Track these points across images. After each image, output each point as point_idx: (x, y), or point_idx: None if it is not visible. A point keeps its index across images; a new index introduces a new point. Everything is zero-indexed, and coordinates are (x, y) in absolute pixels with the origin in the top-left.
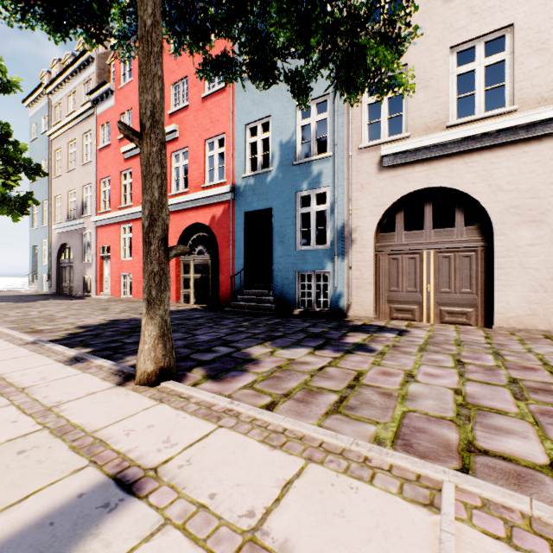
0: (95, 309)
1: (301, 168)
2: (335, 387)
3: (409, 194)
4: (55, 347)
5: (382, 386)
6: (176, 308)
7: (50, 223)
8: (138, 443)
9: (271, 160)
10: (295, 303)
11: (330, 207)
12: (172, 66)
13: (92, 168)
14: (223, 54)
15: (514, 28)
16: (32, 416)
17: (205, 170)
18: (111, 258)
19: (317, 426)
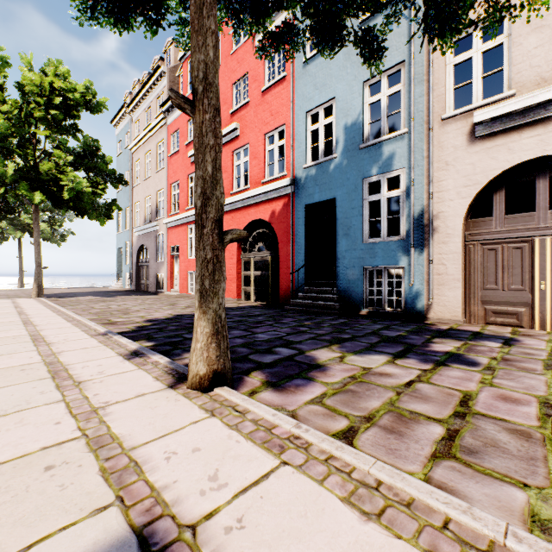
0: (164, 304)
1: (370, 150)
2: (436, 414)
3: (514, 168)
4: (120, 340)
5: (509, 419)
6: (237, 304)
7: (131, 227)
8: (178, 476)
9: (335, 146)
10: (362, 302)
11: (405, 192)
12: (233, 66)
13: (164, 175)
14: (284, 24)
15: None
16: (76, 417)
17: (265, 165)
18: (180, 257)
19: (424, 477)
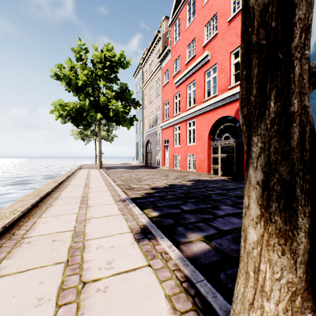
0: (161, 175)
1: None
2: None
3: None
4: (133, 209)
5: None
6: (209, 178)
7: (143, 131)
8: None
9: None
10: None
11: None
12: (205, 13)
13: (159, 98)
14: None
15: None
16: None
17: (230, 75)
18: (169, 146)
19: None
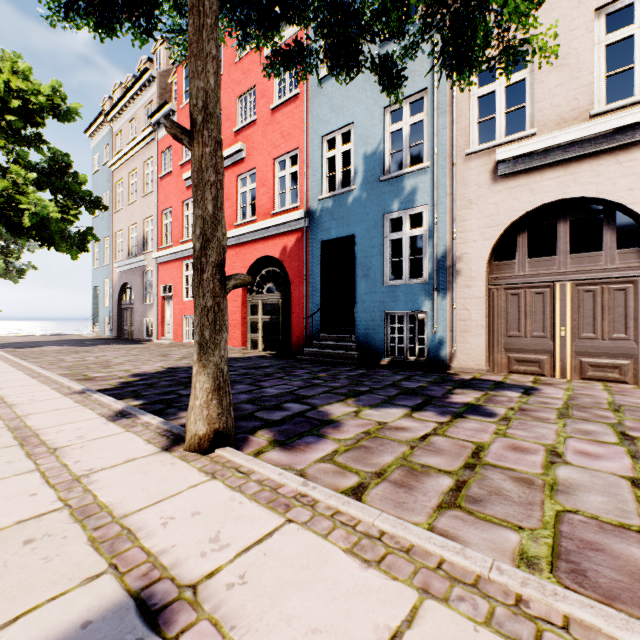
0: (154, 355)
1: (391, 183)
2: (447, 466)
3: (536, 210)
4: (102, 398)
5: (515, 468)
6: (242, 354)
7: (111, 261)
8: (177, 540)
9: (353, 176)
10: (383, 351)
11: (428, 231)
12: (238, 77)
13: (153, 200)
14: (295, 42)
15: None
16: (55, 487)
17: (275, 194)
18: (173, 299)
19: (428, 527)
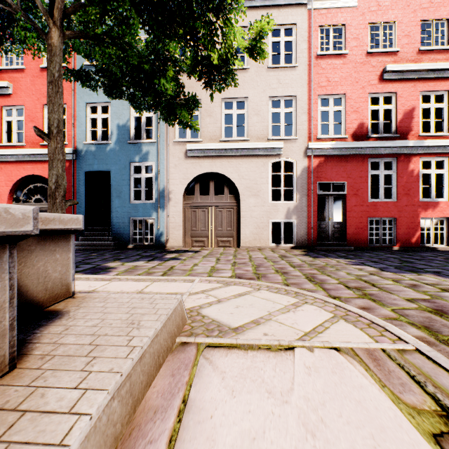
0: None
1: (135, 146)
2: (161, 271)
3: (202, 174)
4: None
5: (183, 268)
6: None
7: None
8: (76, 288)
9: (110, 135)
10: (130, 240)
11: (155, 176)
12: None
13: None
14: (84, 71)
15: (248, 100)
16: None
17: (44, 130)
18: None
19: None
